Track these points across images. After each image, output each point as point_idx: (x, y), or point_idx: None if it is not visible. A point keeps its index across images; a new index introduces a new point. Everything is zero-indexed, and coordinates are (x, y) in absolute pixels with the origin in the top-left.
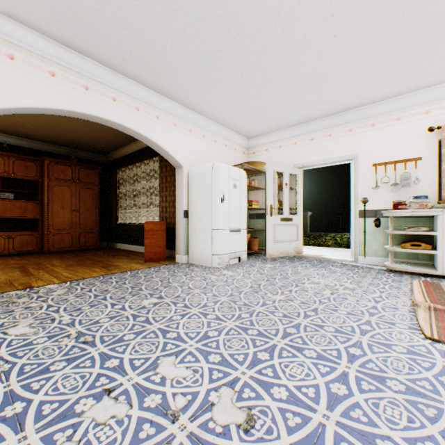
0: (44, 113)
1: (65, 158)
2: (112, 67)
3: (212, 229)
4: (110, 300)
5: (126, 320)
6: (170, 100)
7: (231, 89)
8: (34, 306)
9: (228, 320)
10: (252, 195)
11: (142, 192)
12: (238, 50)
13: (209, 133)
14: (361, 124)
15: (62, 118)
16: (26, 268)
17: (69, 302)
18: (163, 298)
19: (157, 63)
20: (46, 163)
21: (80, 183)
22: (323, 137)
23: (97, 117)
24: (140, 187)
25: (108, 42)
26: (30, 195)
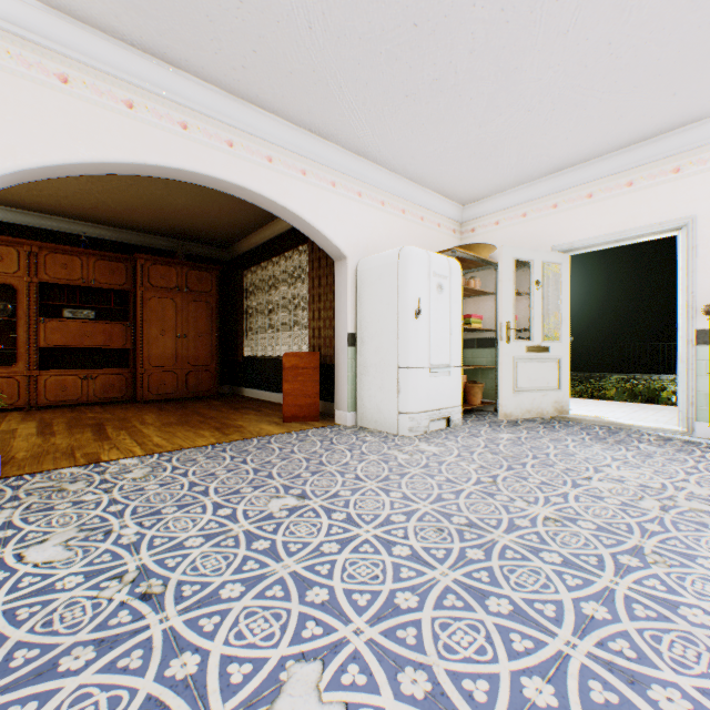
0: (118, 173)
1: (169, 256)
2: (225, 87)
3: (398, 366)
4: (213, 495)
5: (233, 547)
6: (325, 141)
7: (435, 107)
8: (88, 500)
9: (438, 565)
10: (468, 305)
11: (282, 305)
12: (451, 18)
13: (393, 198)
14: (703, 155)
15: (158, 189)
16: (104, 426)
17: (145, 496)
18: (306, 498)
19: (300, 69)
20: (139, 263)
21: (188, 294)
22: (615, 189)
23: (203, 175)
24: (279, 297)
25: (216, 37)
26: (118, 313)
